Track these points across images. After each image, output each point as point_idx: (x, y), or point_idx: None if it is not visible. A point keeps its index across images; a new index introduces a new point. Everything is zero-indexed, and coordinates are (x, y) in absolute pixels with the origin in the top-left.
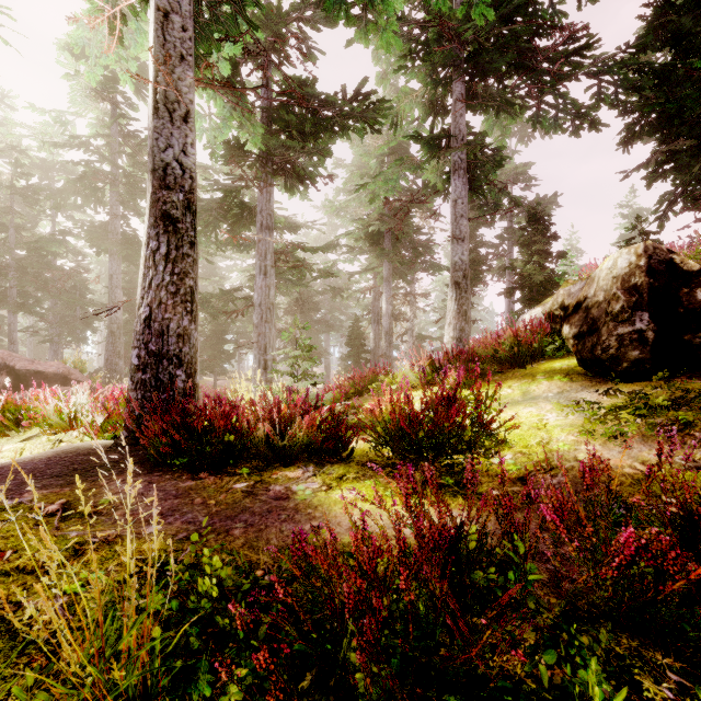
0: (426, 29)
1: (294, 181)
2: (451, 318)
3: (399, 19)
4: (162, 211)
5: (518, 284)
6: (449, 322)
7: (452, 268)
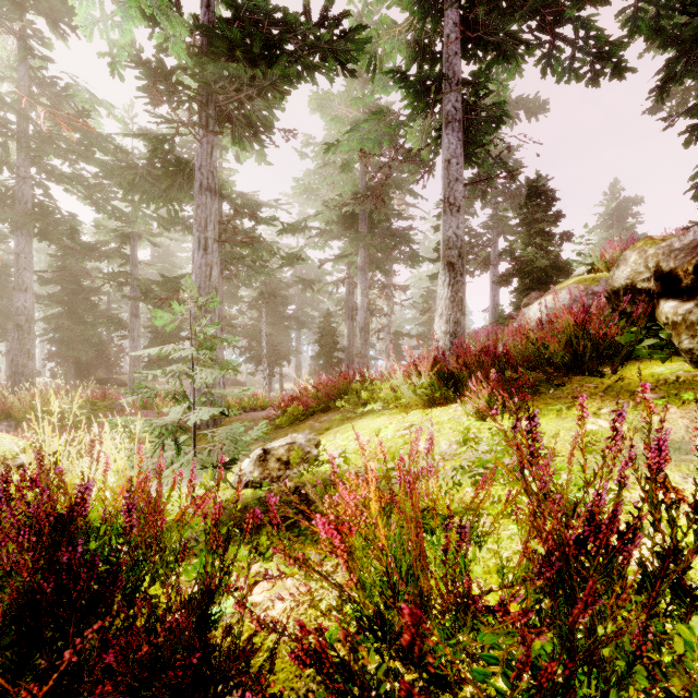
0: None
1: (244, 131)
2: (443, 307)
3: None
4: None
5: (517, 270)
6: (441, 313)
7: (445, 245)
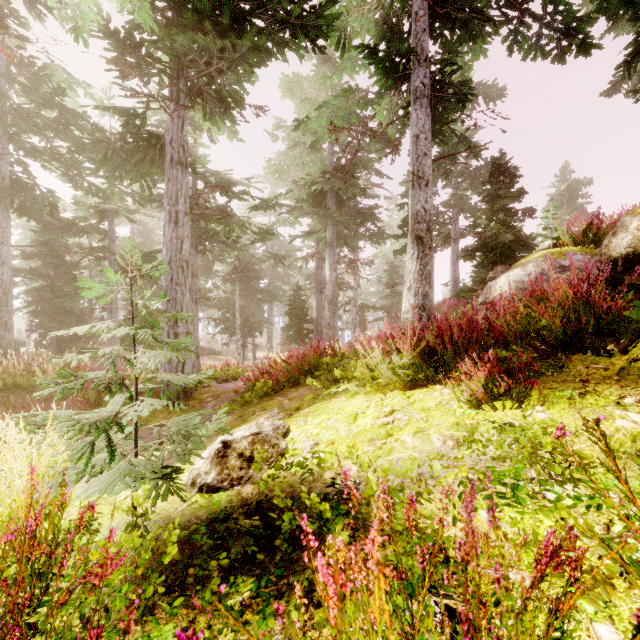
0: None
1: (215, 106)
2: (412, 281)
3: None
4: None
5: (481, 244)
6: (409, 286)
7: (414, 219)
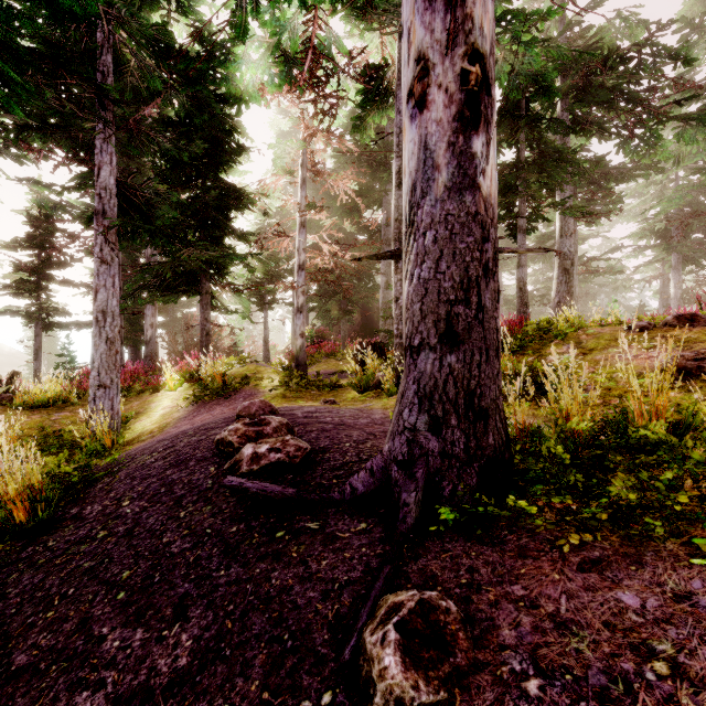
0: (704, 97)
1: (591, 219)
2: None
3: (681, 85)
4: (564, 268)
5: None
6: None
7: None
